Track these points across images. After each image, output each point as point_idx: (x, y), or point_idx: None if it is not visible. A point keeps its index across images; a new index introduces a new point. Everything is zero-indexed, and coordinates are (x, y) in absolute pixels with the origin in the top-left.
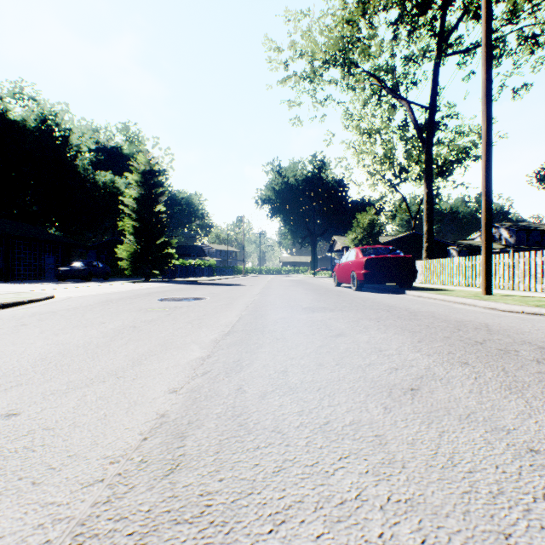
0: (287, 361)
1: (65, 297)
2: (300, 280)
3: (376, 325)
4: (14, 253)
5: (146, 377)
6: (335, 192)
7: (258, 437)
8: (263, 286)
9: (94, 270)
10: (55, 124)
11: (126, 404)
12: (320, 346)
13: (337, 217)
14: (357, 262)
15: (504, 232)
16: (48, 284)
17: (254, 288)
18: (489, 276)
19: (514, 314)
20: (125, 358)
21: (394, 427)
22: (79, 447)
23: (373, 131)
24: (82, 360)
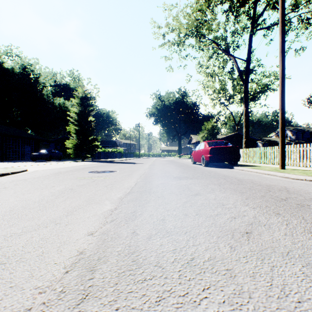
0: (165, 212)
1: (33, 170)
2: (171, 160)
3: (219, 188)
4: (6, 144)
5: (74, 224)
6: (191, 110)
7: (145, 270)
8: (150, 164)
9: (53, 154)
10: (31, 70)
11: (58, 244)
12: (185, 201)
13: (193, 124)
14: (205, 150)
15: (289, 133)
16: (26, 163)
17: (145, 165)
18: (283, 158)
19: (300, 181)
20: (63, 210)
21: (239, 262)
22: (19, 279)
23: (214, 74)
24: (35, 211)
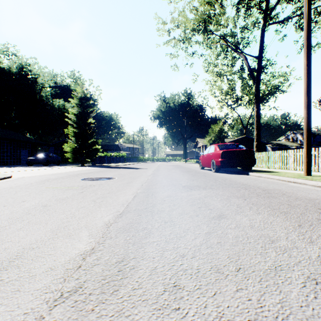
0: (177, 262)
1: (18, 177)
2: (177, 165)
3: (246, 204)
4: (1, 148)
5: None
6: (197, 112)
7: None
8: (154, 169)
9: (50, 159)
10: (29, 70)
11: None
12: (208, 233)
13: (199, 127)
14: (215, 154)
15: (299, 136)
16: (19, 168)
17: (148, 170)
18: (309, 163)
19: None
20: None
21: None
22: None
23: (222, 74)
24: None
